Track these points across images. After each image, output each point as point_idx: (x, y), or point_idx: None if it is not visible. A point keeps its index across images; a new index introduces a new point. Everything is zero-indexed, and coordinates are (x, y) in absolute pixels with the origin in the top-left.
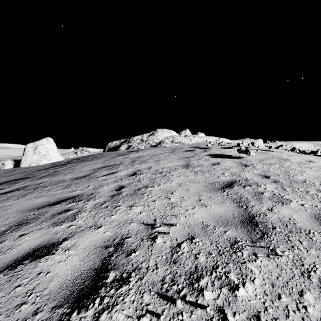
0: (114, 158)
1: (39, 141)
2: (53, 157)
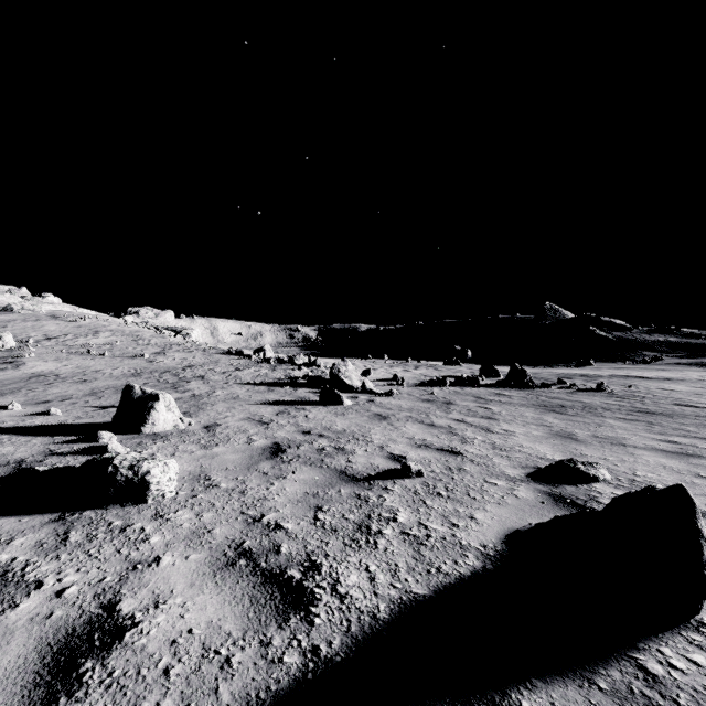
0: None
1: None
2: None
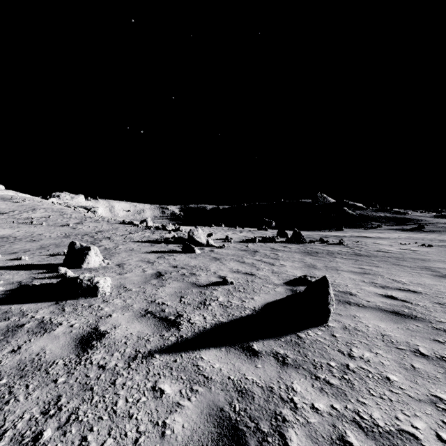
0: None
1: None
2: None
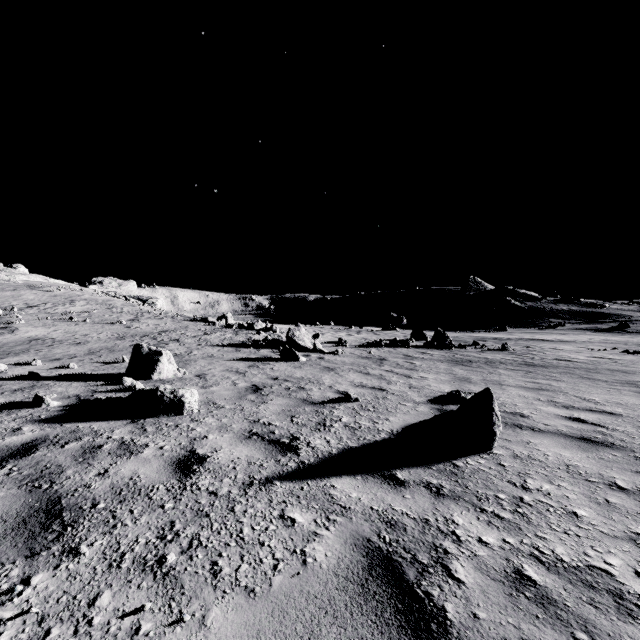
0: None
1: None
2: None
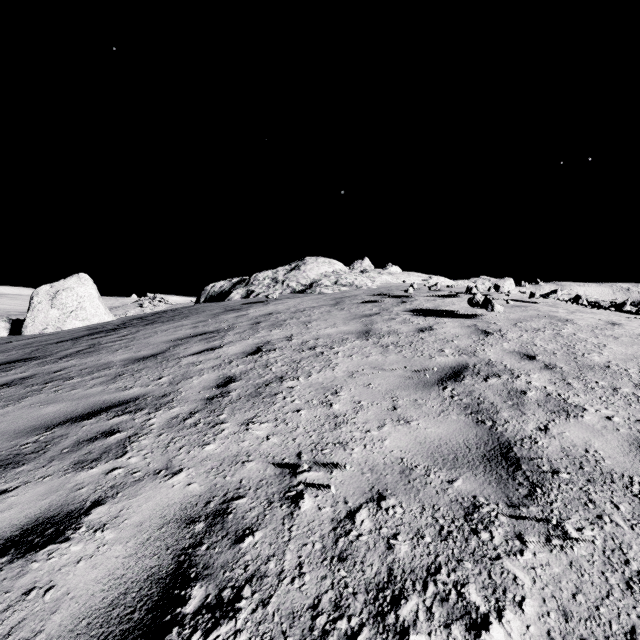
0: (217, 317)
1: (63, 281)
2: (93, 315)
